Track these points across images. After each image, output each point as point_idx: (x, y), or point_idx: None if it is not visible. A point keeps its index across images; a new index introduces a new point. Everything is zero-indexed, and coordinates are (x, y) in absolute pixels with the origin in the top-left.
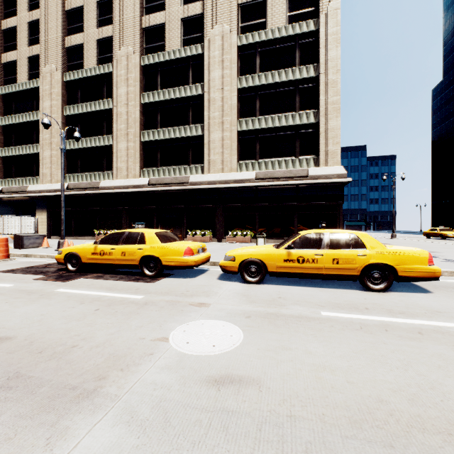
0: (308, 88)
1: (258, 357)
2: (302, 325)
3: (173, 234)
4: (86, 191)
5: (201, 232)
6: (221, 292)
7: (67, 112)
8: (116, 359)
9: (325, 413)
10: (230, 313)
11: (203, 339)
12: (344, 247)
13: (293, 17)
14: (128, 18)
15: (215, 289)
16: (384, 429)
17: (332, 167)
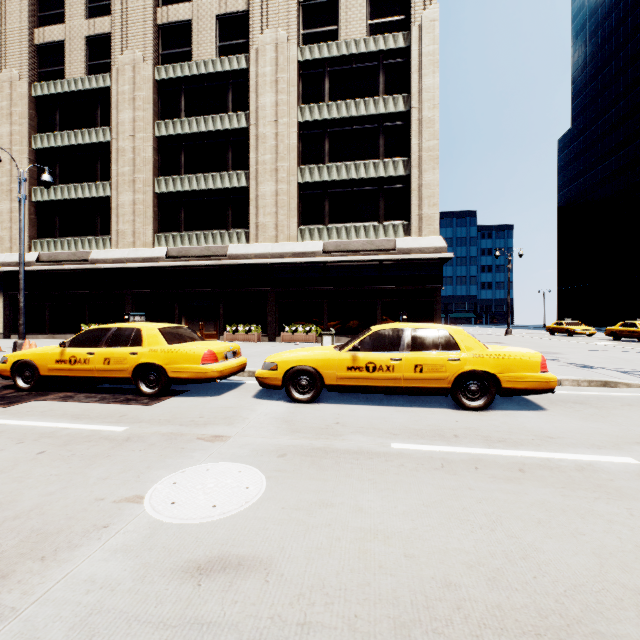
0: (396, 127)
1: (279, 521)
2: (359, 465)
3: (189, 330)
4: (68, 265)
5: (245, 327)
6: (253, 417)
7: (38, 144)
8: (41, 539)
9: (359, 615)
10: (257, 451)
11: (201, 495)
12: (431, 349)
13: (375, 27)
14: (135, 7)
15: (245, 412)
16: (443, 635)
17: (427, 237)
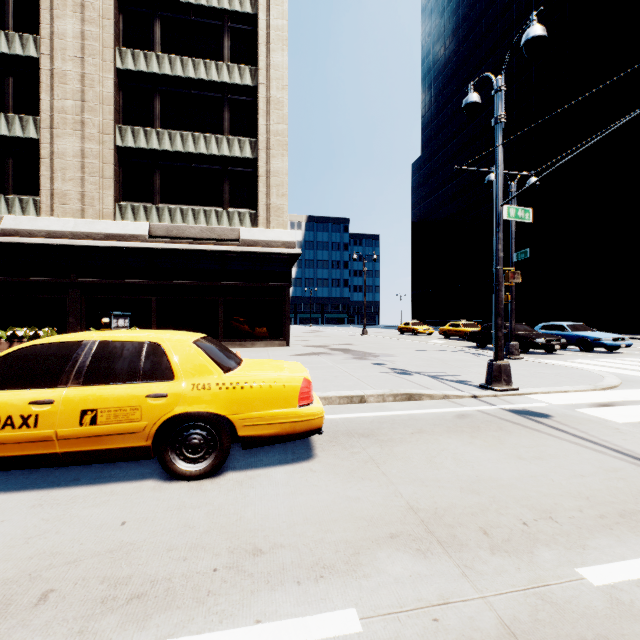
0: (244, 102)
1: None
2: None
3: None
4: None
5: (30, 331)
6: None
7: None
8: None
9: None
10: None
11: None
12: (122, 378)
13: None
14: None
15: None
16: None
17: (276, 229)
